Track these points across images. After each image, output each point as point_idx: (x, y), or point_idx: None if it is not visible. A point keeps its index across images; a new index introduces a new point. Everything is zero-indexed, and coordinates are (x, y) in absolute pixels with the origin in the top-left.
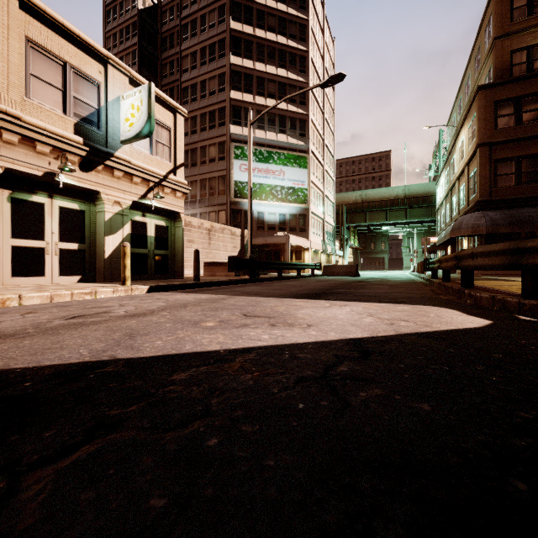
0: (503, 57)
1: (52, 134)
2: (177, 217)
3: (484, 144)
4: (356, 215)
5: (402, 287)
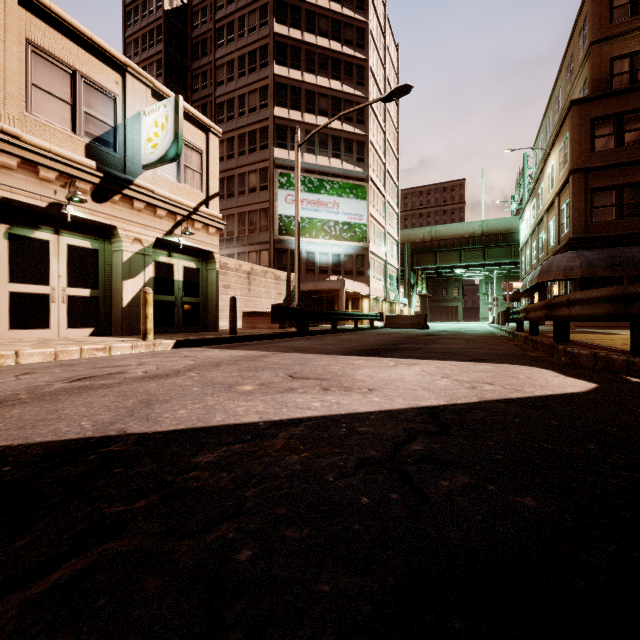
0: (601, 66)
1: (58, 156)
2: (210, 257)
3: (578, 170)
4: (424, 256)
5: (481, 341)
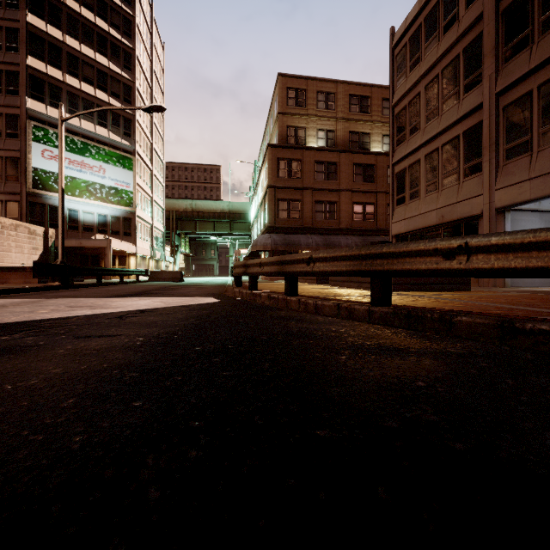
0: (283, 128)
1: None
2: None
3: (271, 186)
4: (186, 223)
5: (206, 288)
